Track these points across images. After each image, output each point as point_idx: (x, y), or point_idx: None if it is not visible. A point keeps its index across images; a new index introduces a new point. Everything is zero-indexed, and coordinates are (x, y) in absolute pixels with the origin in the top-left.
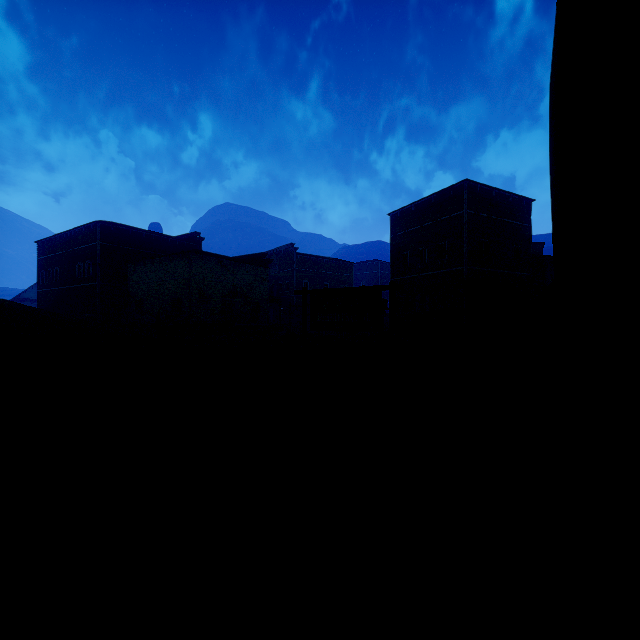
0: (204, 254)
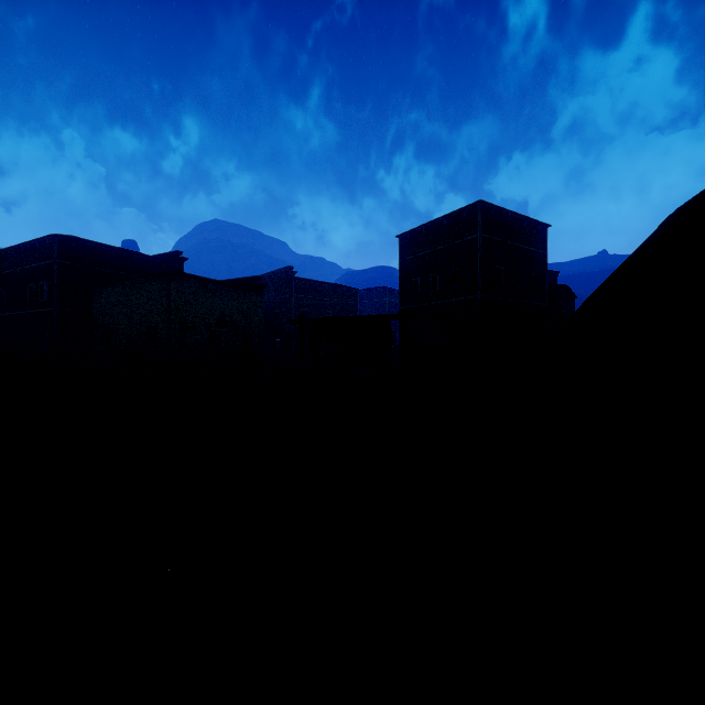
0: (186, 276)
